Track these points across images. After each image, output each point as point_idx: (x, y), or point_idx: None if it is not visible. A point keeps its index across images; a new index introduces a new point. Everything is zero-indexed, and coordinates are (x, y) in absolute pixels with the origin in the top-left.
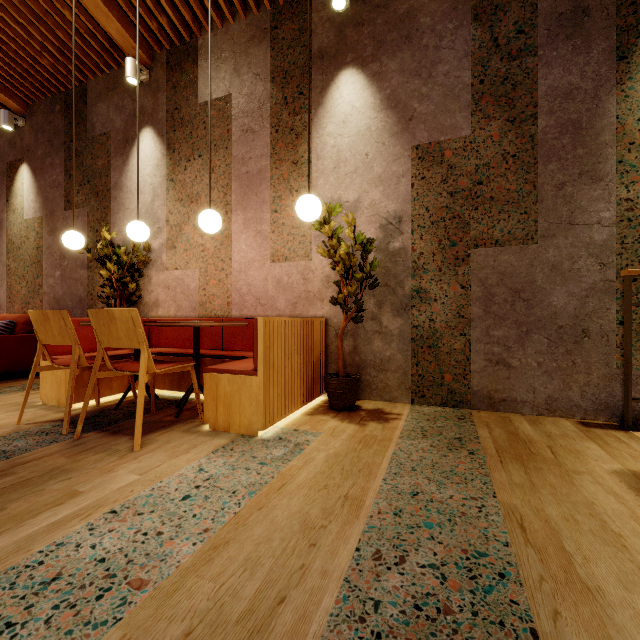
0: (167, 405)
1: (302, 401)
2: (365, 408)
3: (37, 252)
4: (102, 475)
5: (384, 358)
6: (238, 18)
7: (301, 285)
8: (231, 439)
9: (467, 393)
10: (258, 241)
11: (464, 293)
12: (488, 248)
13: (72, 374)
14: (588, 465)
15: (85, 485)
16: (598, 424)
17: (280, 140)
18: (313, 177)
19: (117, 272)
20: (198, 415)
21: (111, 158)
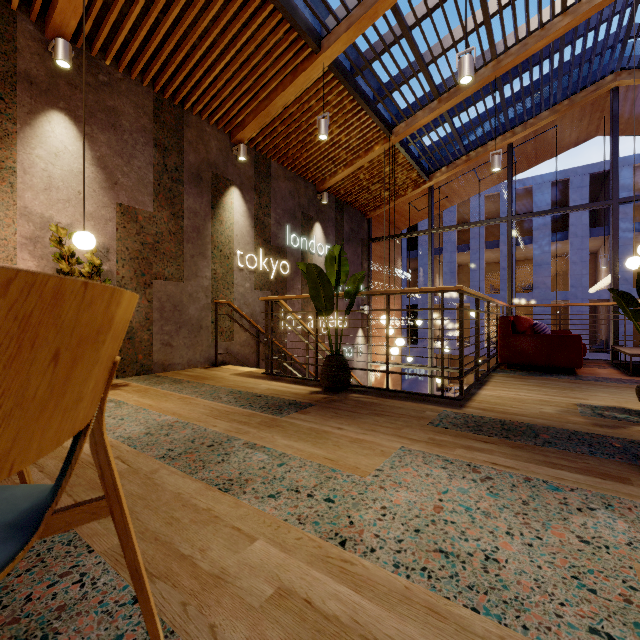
0: None
1: None
2: None
3: None
4: None
5: None
6: None
7: None
8: None
9: (152, 364)
10: None
11: (150, 305)
12: (162, 281)
13: None
14: (223, 375)
15: None
16: (207, 367)
17: None
18: (19, 187)
19: None
20: None
21: None
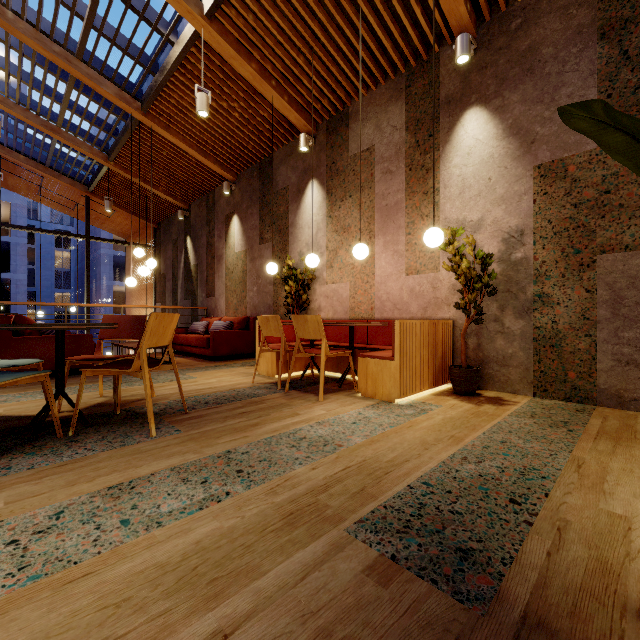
0: (331, 381)
1: (429, 385)
2: (485, 395)
3: (243, 274)
4: (307, 409)
5: (506, 355)
6: (379, 85)
7: (430, 293)
8: (377, 402)
9: (592, 390)
10: (395, 259)
11: (589, 297)
12: (616, 253)
13: (281, 354)
14: None
15: (301, 411)
16: None
17: (413, 176)
18: (441, 203)
19: (295, 287)
20: (353, 388)
21: (289, 205)
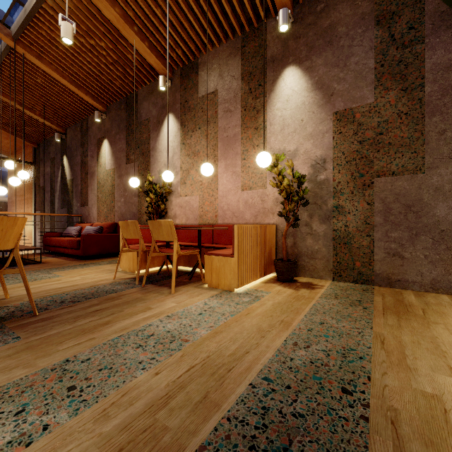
0: (183, 274)
1: (260, 275)
2: (300, 281)
3: (112, 188)
4: (159, 302)
5: (314, 250)
6: (221, 43)
7: (260, 204)
8: (220, 292)
9: (371, 275)
10: (233, 178)
11: (369, 208)
12: (387, 177)
13: (139, 254)
14: (446, 320)
15: (153, 305)
16: None
17: (247, 115)
18: (267, 137)
19: (155, 199)
20: (201, 279)
21: (150, 133)
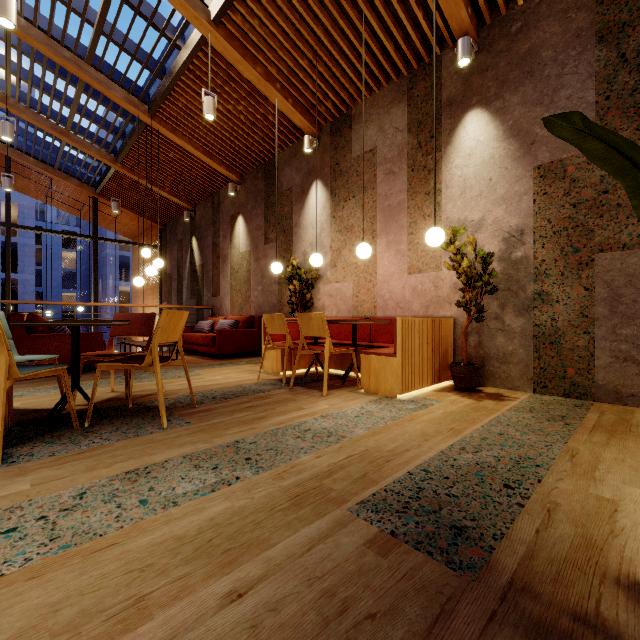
0: (335, 378)
1: (431, 381)
2: (486, 392)
3: (247, 274)
4: (311, 403)
5: (506, 352)
6: (382, 87)
7: (432, 291)
8: (379, 397)
9: (591, 386)
10: (397, 258)
11: (588, 295)
12: (614, 252)
13: (286, 351)
14: None
15: (305, 406)
16: None
17: (415, 177)
18: (442, 203)
19: (299, 286)
20: (356, 384)
21: (293, 205)
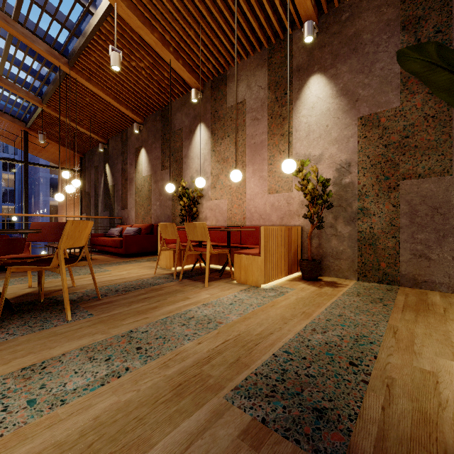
0: (214, 271)
1: (285, 273)
2: (324, 280)
3: (148, 193)
4: (196, 294)
5: (338, 251)
6: (249, 56)
7: (286, 207)
8: (248, 287)
9: (397, 275)
10: (260, 182)
11: (395, 210)
12: (413, 180)
13: (177, 252)
14: None
15: (191, 296)
16: None
17: (273, 122)
18: (293, 142)
19: (187, 202)
20: (230, 276)
21: (183, 141)
